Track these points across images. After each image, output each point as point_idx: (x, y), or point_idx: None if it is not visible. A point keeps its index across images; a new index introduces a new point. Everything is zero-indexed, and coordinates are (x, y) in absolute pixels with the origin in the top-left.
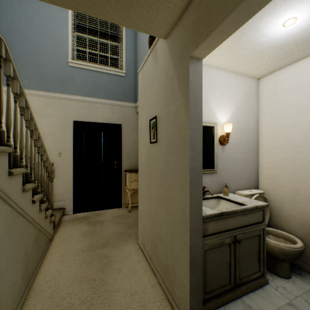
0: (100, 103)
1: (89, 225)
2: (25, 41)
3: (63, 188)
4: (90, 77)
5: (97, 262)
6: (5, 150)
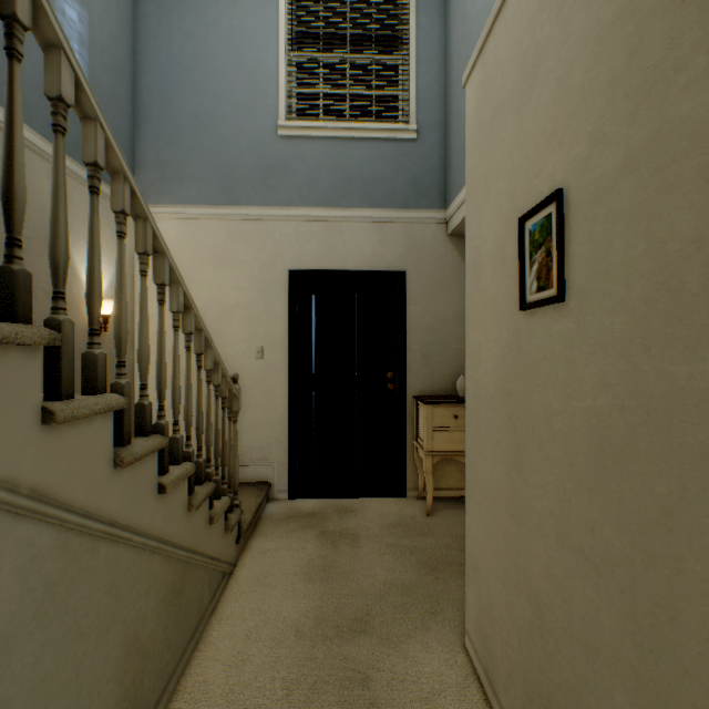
0: (351, 221)
1: (322, 544)
2: (192, 99)
3: (266, 435)
4: (327, 156)
5: (334, 694)
6: (3, 337)
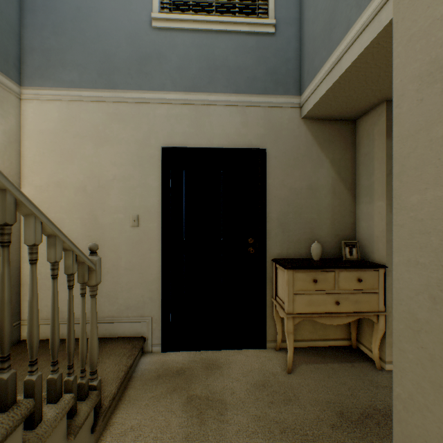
0: (217, 104)
1: (188, 417)
2: None
3: (141, 294)
4: (195, 47)
5: None
6: None
